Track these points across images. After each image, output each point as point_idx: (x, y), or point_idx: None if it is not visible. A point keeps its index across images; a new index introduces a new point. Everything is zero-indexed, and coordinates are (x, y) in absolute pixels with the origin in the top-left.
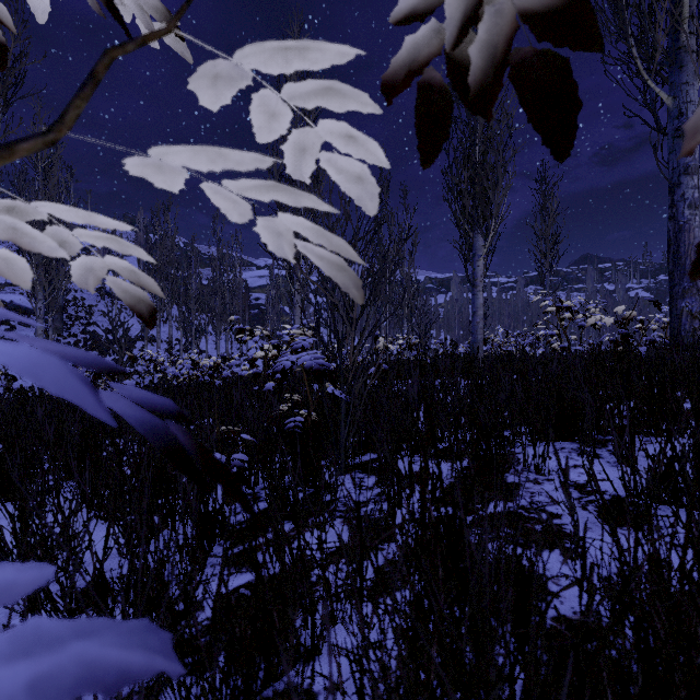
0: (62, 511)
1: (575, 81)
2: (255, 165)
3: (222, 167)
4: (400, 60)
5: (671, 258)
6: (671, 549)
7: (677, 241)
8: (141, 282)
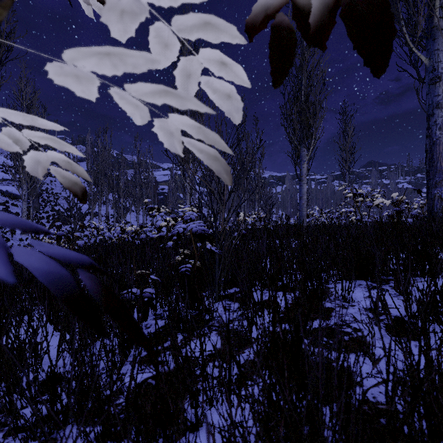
0: (31, 327)
1: (393, 14)
2: (147, 68)
3: (123, 72)
4: (259, 7)
5: (427, 162)
6: (439, 354)
7: (432, 151)
8: (75, 171)
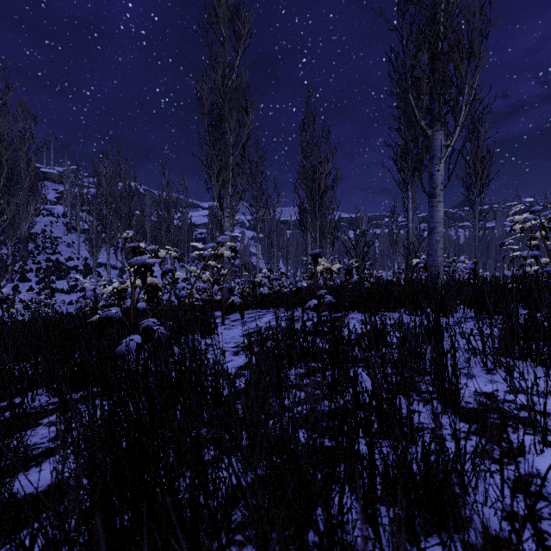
0: None
1: None
2: None
3: None
4: None
5: None
6: None
7: None
8: None
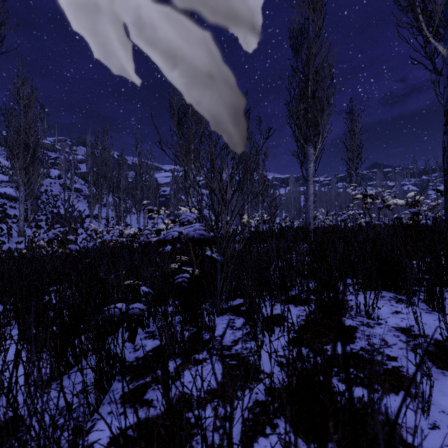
0: None
1: None
2: None
3: None
4: None
5: (445, 160)
6: None
7: None
8: None
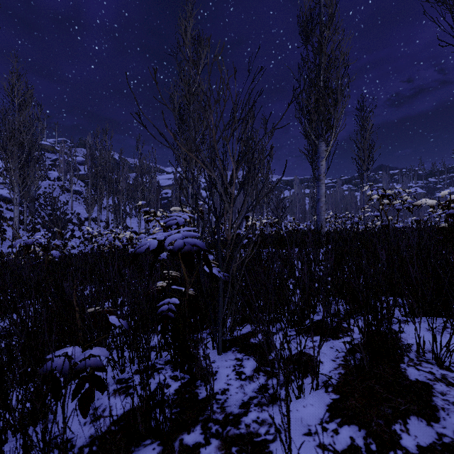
0: None
1: None
2: None
3: None
4: None
5: None
6: None
7: None
8: None
